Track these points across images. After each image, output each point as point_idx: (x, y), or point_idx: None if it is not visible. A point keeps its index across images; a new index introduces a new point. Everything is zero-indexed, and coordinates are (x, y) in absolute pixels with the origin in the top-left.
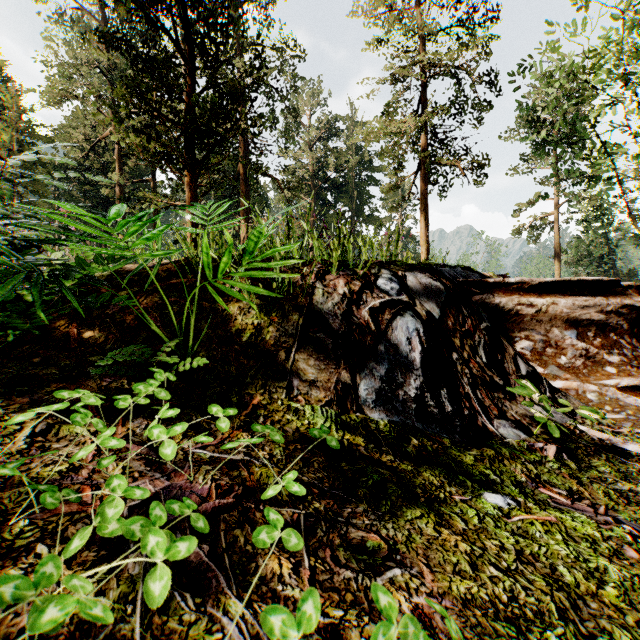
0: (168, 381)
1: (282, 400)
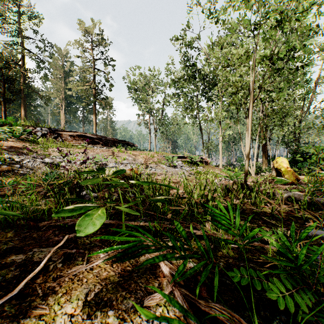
0: None
1: None
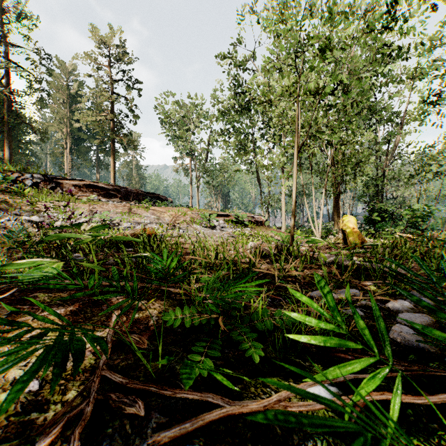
0: None
1: None
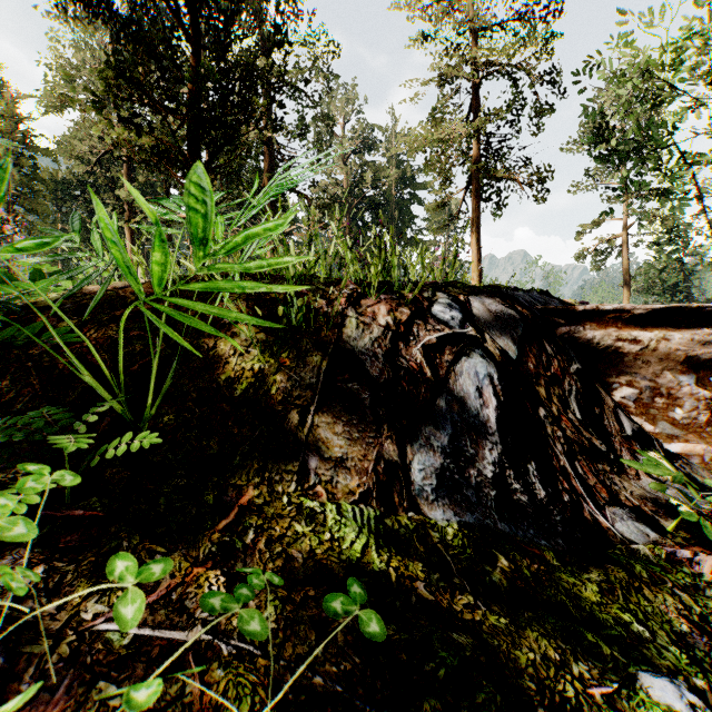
0: (101, 467)
1: (289, 495)
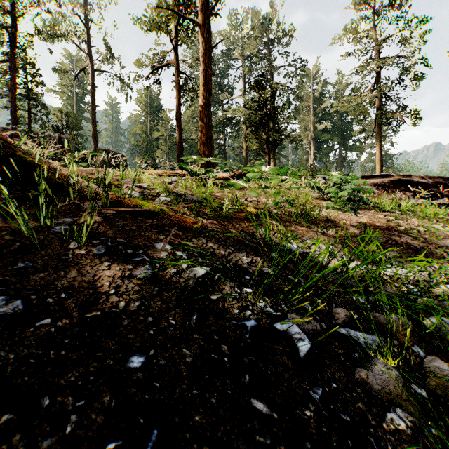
0: None
1: None
